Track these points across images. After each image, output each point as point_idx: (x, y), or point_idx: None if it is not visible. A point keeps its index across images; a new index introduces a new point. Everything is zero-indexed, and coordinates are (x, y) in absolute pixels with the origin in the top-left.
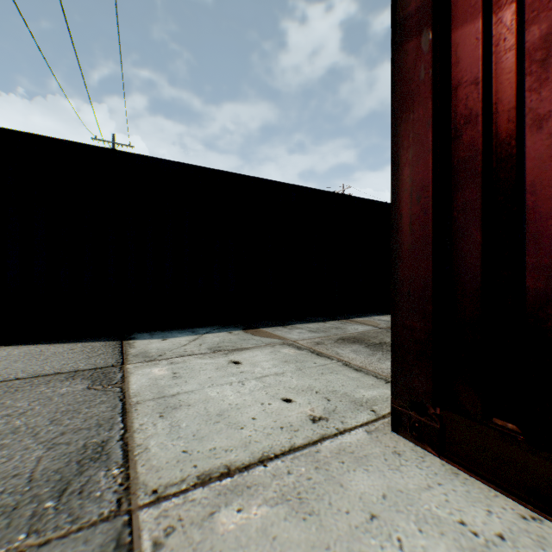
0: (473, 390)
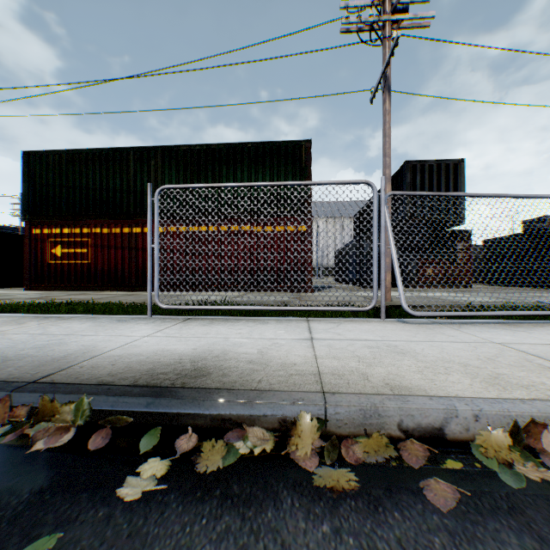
0: (36, 282)
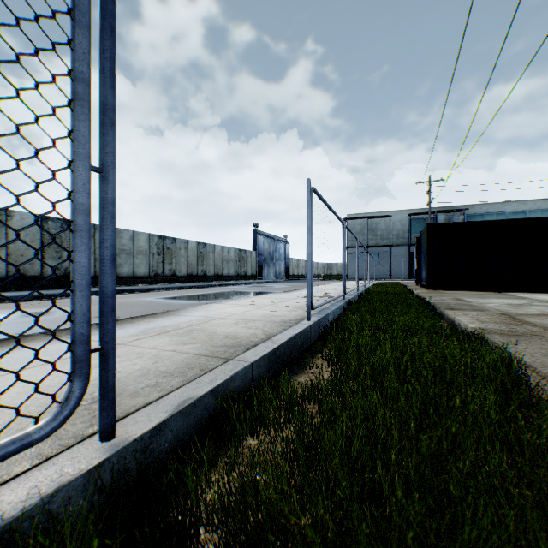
0: None
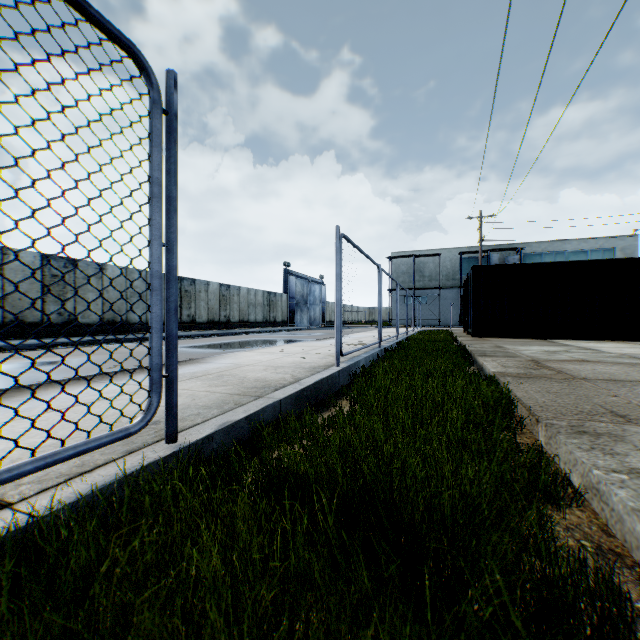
0: None
